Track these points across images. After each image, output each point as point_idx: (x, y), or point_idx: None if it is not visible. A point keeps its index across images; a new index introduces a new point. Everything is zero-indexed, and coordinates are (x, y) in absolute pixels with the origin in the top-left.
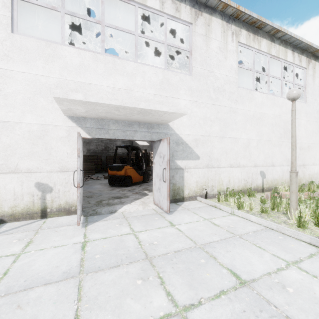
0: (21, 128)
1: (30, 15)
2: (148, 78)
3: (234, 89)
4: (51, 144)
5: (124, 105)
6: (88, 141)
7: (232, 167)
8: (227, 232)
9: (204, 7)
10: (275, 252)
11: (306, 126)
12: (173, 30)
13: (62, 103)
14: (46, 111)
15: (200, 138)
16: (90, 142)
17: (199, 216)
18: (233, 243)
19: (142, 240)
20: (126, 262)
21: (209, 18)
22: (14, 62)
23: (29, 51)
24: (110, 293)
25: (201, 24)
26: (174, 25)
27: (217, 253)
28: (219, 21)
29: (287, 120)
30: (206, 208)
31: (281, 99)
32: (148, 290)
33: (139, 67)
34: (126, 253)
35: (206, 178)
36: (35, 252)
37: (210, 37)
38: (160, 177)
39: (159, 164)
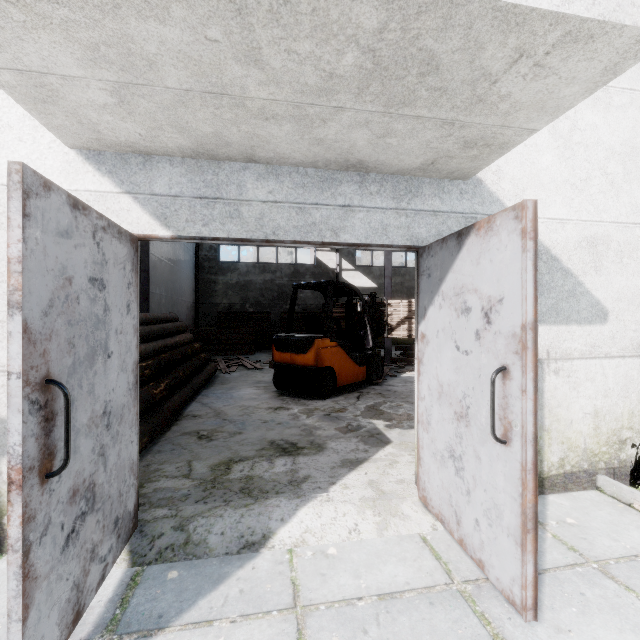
0: None
1: None
2: None
3: None
4: None
5: None
6: (245, 281)
7: None
8: None
9: None
10: None
11: None
12: None
13: None
14: None
15: (608, 236)
16: (248, 283)
17: None
18: None
19: None
20: None
21: None
22: None
23: None
24: None
25: None
26: None
27: None
28: None
29: None
30: None
31: None
32: None
33: None
34: None
35: (635, 397)
36: None
37: None
38: (460, 406)
39: (453, 343)
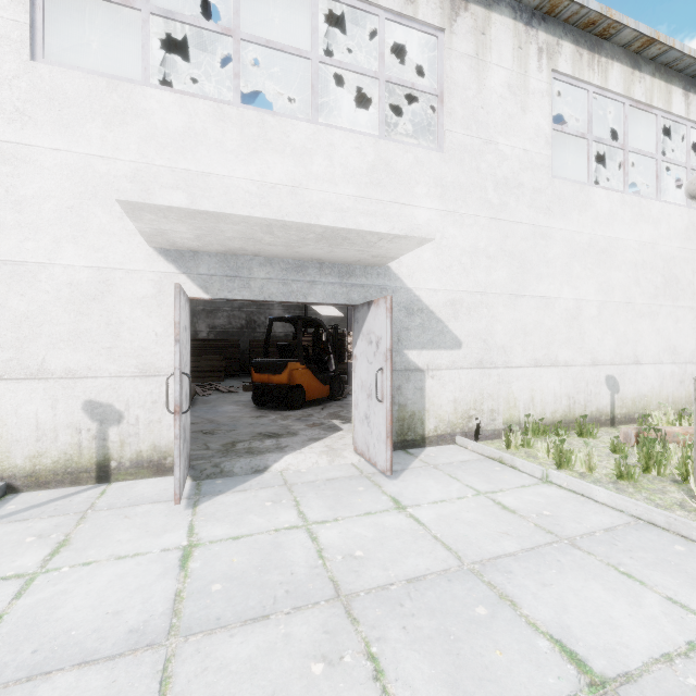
0: (52, 278)
1: (83, 31)
2: (341, 159)
3: (543, 182)
4: (119, 313)
5: (285, 219)
6: (212, 308)
7: (538, 367)
8: (536, 529)
9: None
10: (674, 591)
11: None
12: (399, 52)
13: (139, 216)
14: (107, 239)
15: (462, 299)
16: (215, 310)
17: (463, 484)
18: (555, 562)
19: (327, 547)
20: (285, 607)
21: (484, 15)
22: (36, 127)
23: (71, 101)
24: None
25: (464, 31)
26: (400, 39)
27: (518, 590)
28: (507, 23)
29: (671, 256)
30: (479, 465)
31: (658, 205)
32: None
33: (321, 133)
34: (287, 581)
35: (477, 391)
36: (70, 572)
37: (487, 60)
38: (369, 390)
39: (366, 359)
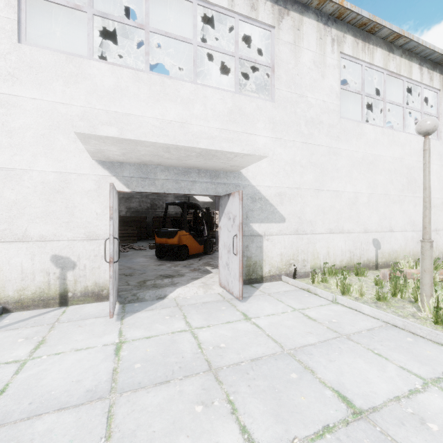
0: (31, 178)
1: (47, 21)
2: (211, 106)
3: (334, 121)
4: (73, 200)
5: (177, 144)
6: (129, 196)
7: (331, 233)
8: (328, 330)
9: (291, 3)
10: (404, 363)
11: (440, 173)
12: (247, 38)
13: (87, 141)
14: (66, 154)
15: (285, 192)
16: (131, 197)
17: (285, 304)
18: (338, 348)
19: (203, 342)
20: (179, 376)
21: (299, 18)
22: (21, 84)
23: (43, 69)
24: (155, 426)
25: (287, 28)
26: (248, 31)
27: (315, 364)
28: (313, 23)
29: (412, 166)
30: (295, 293)
31: (404, 135)
32: (213, 423)
33: (199, 89)
34: (180, 361)
35: (295, 248)
36: (47, 358)
37: (301, 46)
38: (228, 248)
39: (227, 229)
